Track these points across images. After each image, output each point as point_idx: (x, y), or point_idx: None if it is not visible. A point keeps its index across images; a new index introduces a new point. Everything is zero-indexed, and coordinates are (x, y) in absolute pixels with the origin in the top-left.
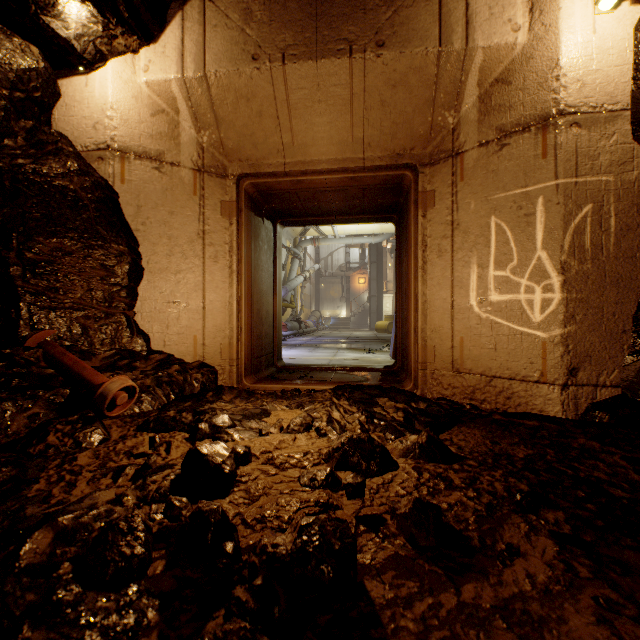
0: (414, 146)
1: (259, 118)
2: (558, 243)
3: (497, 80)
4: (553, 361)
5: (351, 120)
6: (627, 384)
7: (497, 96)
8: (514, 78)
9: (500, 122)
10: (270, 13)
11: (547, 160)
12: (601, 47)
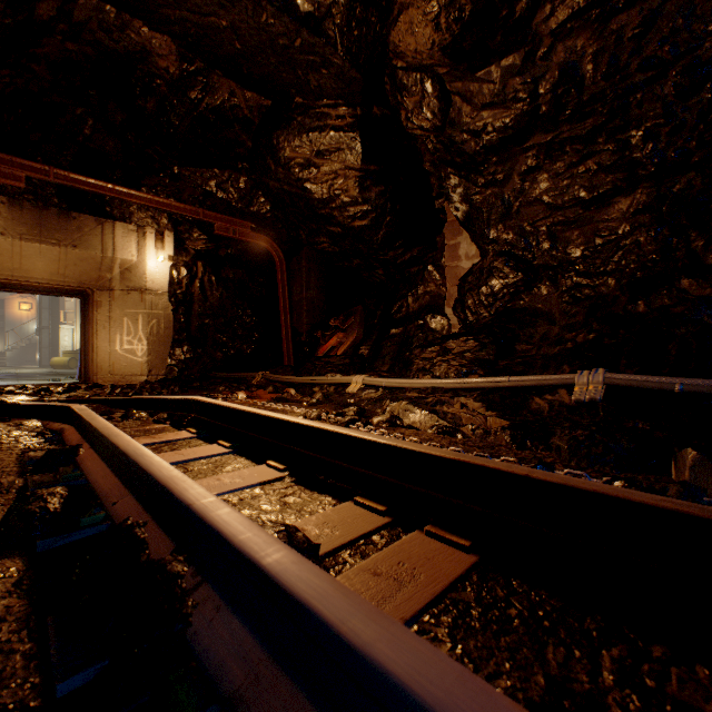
0: (92, 281)
1: (0, 255)
2: (146, 331)
3: (127, 269)
4: (145, 368)
5: (59, 267)
6: (167, 374)
7: (127, 275)
8: (133, 271)
9: (129, 284)
10: (13, 216)
11: (143, 303)
12: (160, 272)
